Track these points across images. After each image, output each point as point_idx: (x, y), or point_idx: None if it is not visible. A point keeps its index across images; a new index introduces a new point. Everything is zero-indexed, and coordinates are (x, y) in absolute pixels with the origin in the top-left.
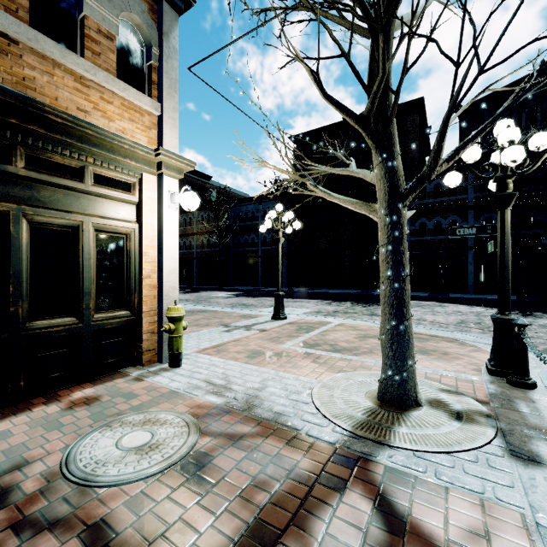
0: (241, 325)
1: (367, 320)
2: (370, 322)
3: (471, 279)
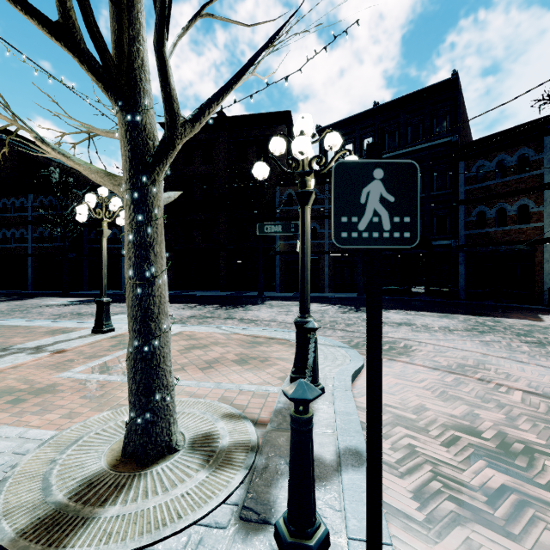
0: (32, 345)
1: (213, 326)
2: (215, 328)
3: (327, 280)
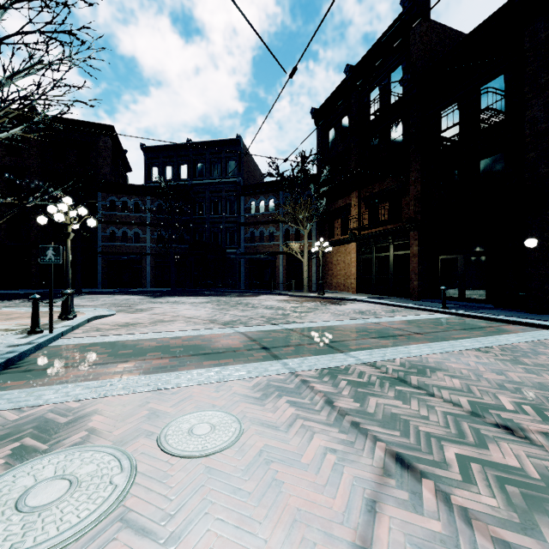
0: None
1: (16, 308)
2: (18, 309)
3: (149, 277)
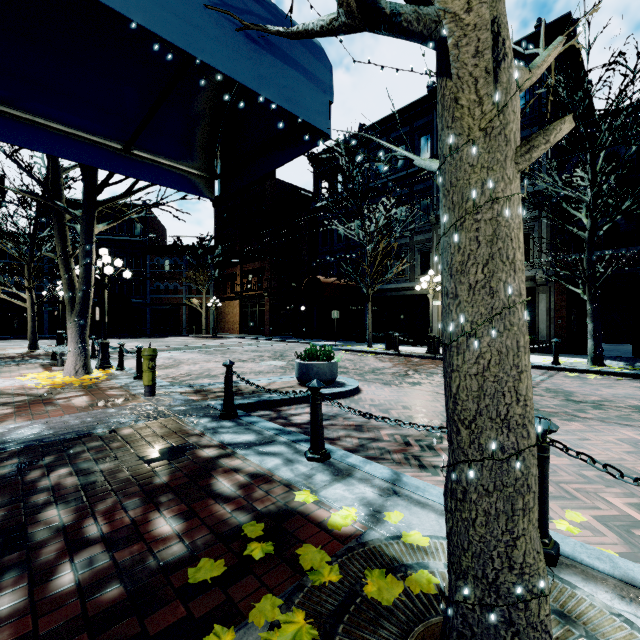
0: None
1: None
2: None
3: (47, 325)
